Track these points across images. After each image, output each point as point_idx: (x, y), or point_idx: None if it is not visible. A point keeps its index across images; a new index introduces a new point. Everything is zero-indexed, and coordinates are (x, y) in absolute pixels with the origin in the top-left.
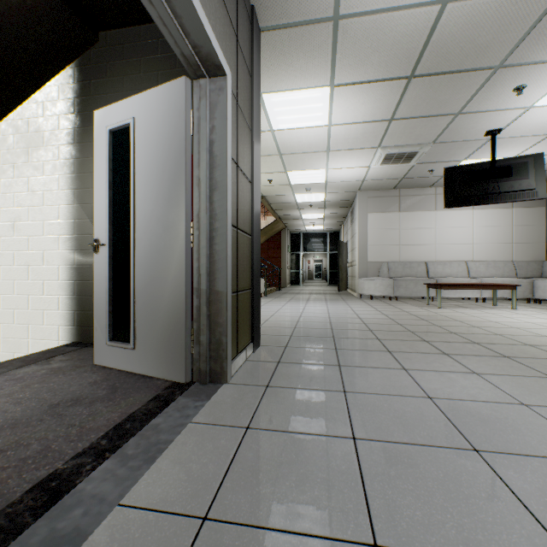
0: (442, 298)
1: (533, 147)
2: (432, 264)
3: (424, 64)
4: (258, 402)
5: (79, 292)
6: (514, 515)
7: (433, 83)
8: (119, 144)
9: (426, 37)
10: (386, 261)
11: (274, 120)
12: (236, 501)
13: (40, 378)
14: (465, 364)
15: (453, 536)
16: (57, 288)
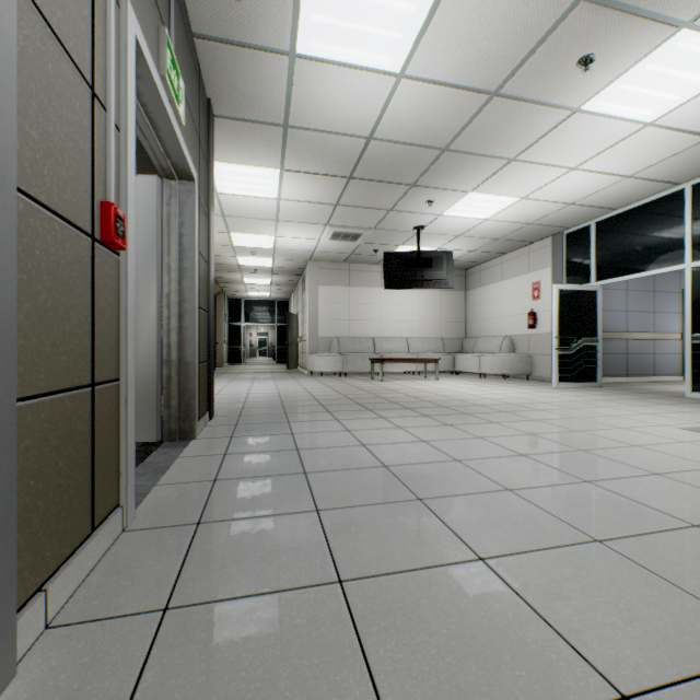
0: (387, 373)
1: (450, 243)
2: (378, 340)
3: (359, 172)
4: (228, 444)
5: None
6: (368, 458)
7: (368, 185)
8: None
9: (359, 155)
10: (337, 336)
11: (221, 185)
12: (231, 474)
13: None
14: (379, 414)
15: (340, 466)
16: None
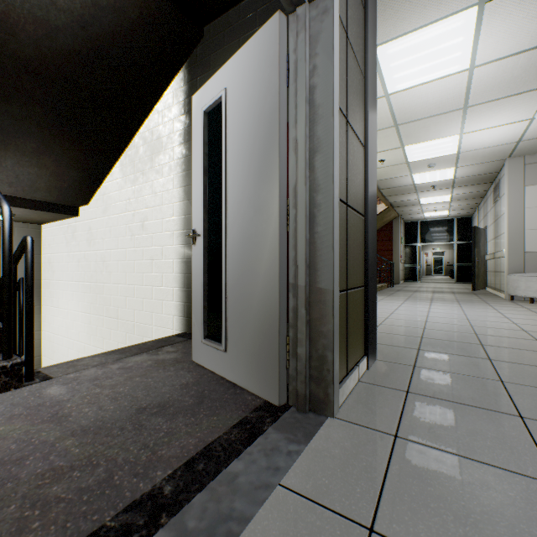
0: None
1: None
2: None
3: None
4: (384, 470)
5: (188, 285)
6: None
7: None
8: (212, 125)
9: None
10: None
11: (390, 81)
12: None
13: (144, 370)
14: None
15: None
16: (172, 280)
